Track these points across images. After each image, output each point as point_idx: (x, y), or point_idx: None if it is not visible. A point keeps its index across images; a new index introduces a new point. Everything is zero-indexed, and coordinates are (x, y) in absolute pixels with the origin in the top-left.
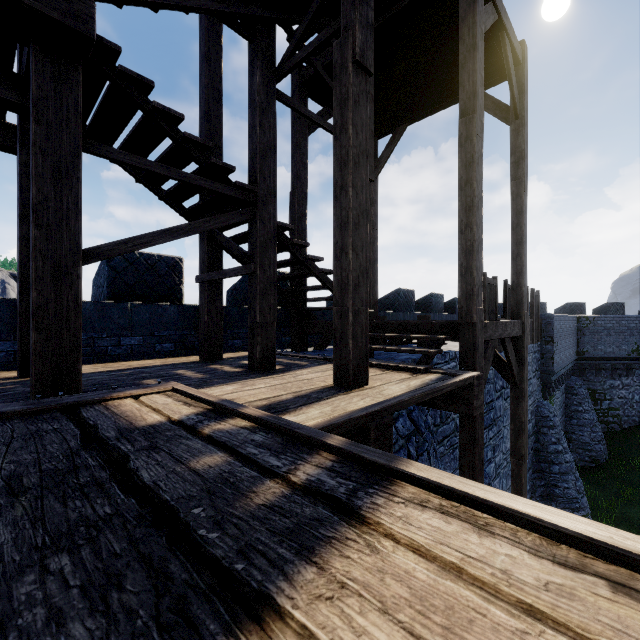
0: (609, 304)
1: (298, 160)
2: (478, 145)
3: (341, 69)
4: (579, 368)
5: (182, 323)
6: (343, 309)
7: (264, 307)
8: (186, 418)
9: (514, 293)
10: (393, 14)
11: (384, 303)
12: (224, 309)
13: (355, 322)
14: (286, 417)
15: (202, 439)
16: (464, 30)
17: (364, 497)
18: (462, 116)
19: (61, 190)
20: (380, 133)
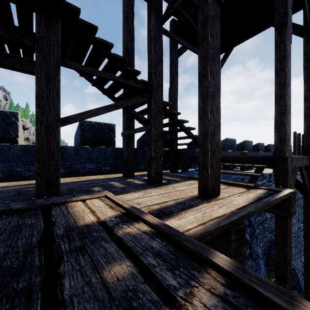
0: None
1: (173, 70)
2: (288, 45)
3: (203, 2)
4: None
5: (114, 157)
6: (204, 149)
7: (156, 148)
8: (109, 220)
9: (306, 139)
10: None
11: None
12: (135, 149)
13: (212, 157)
14: (172, 220)
15: (116, 242)
16: None
17: None
18: (277, 29)
19: (50, 86)
20: None
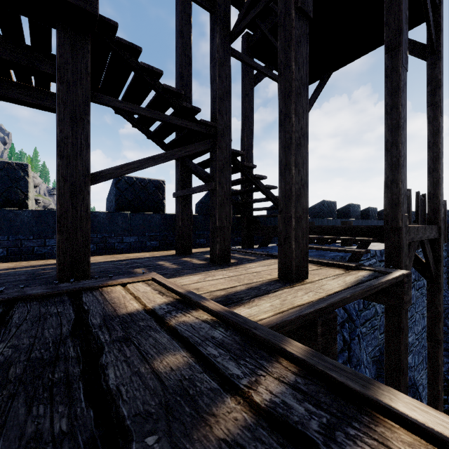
0: None
1: (247, 105)
2: (403, 74)
3: (285, 17)
4: None
5: (164, 227)
6: (287, 216)
7: (222, 215)
8: (158, 307)
9: (430, 202)
10: None
11: (311, 212)
12: (193, 217)
13: (297, 227)
14: (241, 309)
15: (168, 332)
16: None
17: (345, 443)
18: (388, 51)
19: (76, 130)
20: (309, 80)
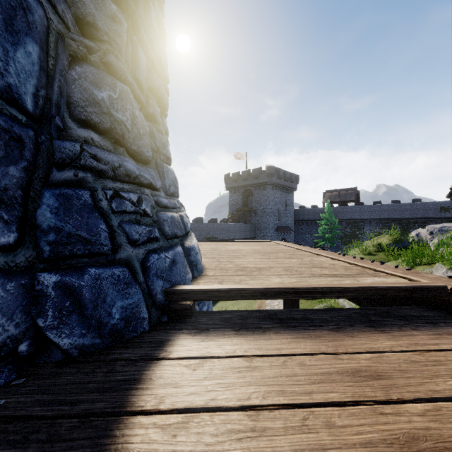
0: (198, 218)
1: None
2: None
3: None
4: None
5: None
6: None
7: None
8: None
9: None
10: None
11: None
12: None
13: None
14: None
15: None
16: None
17: None
18: None
19: None
20: None
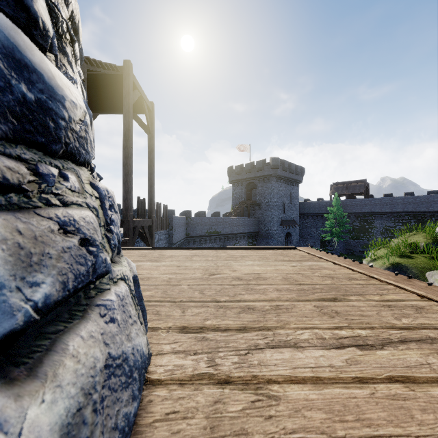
0: (200, 211)
1: None
2: (131, 150)
3: None
4: (187, 242)
5: None
6: None
7: None
8: None
9: (149, 207)
10: (93, 74)
11: None
12: None
13: None
14: None
15: None
16: (125, 103)
17: None
18: (124, 137)
19: None
20: None
